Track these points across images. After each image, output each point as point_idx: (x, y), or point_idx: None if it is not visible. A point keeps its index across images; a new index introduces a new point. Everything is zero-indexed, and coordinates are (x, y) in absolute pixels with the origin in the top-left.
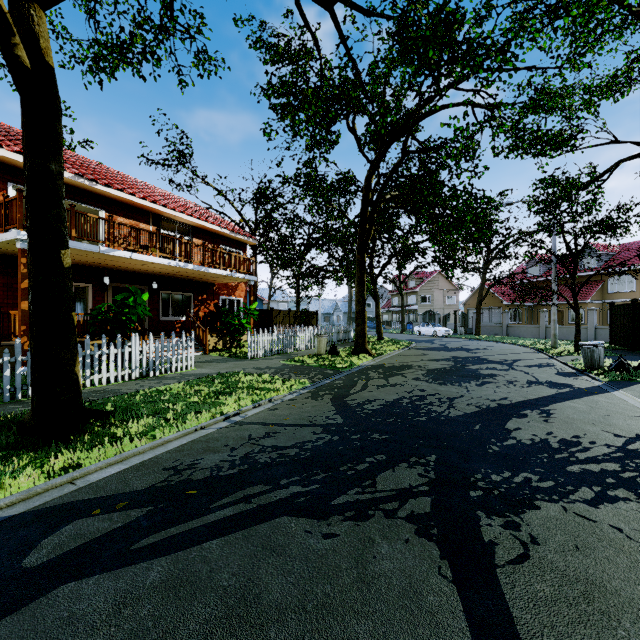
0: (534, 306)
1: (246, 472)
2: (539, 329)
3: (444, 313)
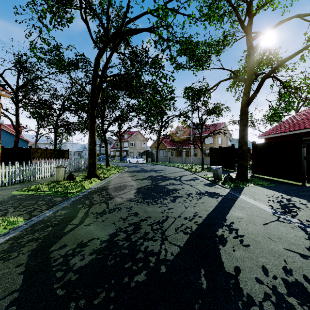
0: (178, 149)
1: None
2: (182, 159)
3: (141, 151)
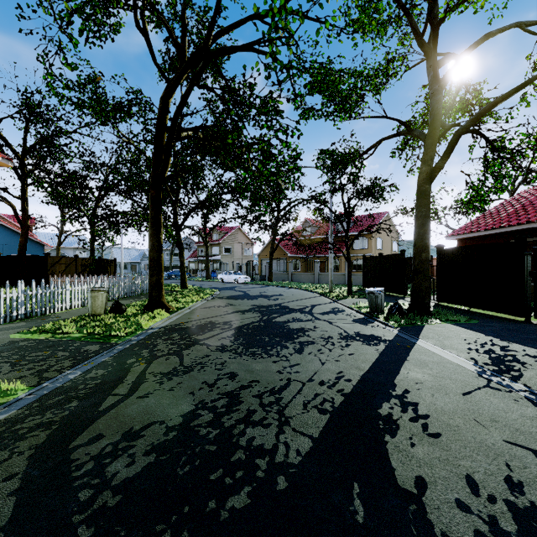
0: (308, 258)
1: None
2: (314, 276)
3: (242, 263)
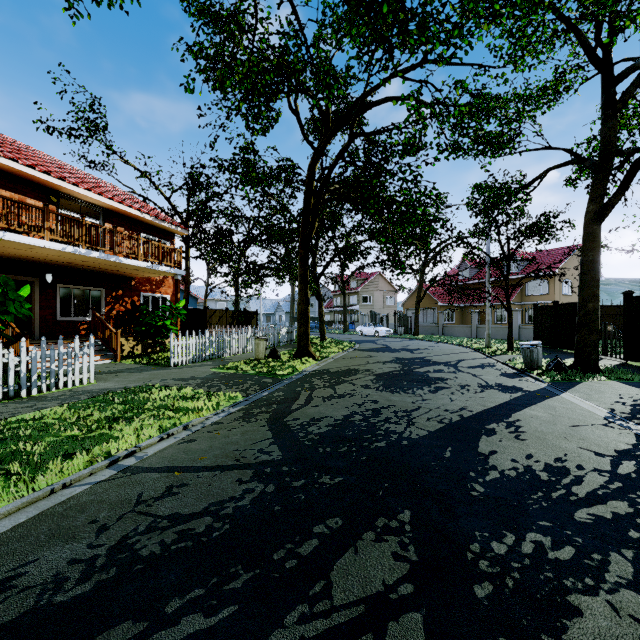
0: (465, 307)
1: (108, 588)
2: (471, 329)
3: (384, 313)
